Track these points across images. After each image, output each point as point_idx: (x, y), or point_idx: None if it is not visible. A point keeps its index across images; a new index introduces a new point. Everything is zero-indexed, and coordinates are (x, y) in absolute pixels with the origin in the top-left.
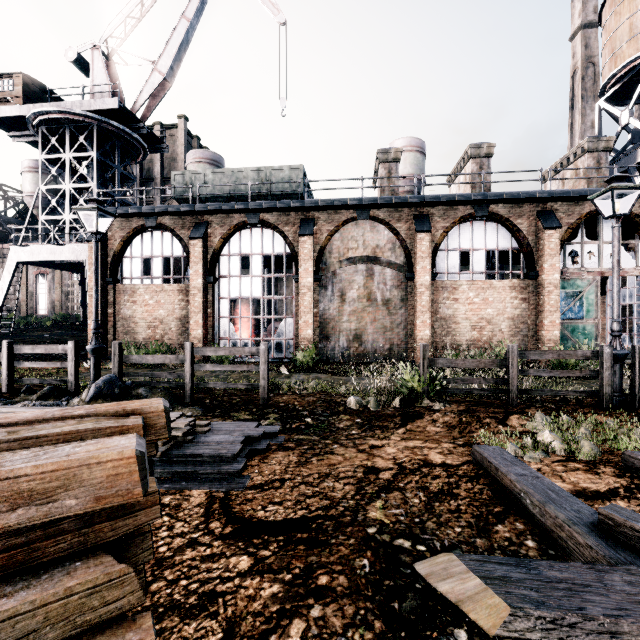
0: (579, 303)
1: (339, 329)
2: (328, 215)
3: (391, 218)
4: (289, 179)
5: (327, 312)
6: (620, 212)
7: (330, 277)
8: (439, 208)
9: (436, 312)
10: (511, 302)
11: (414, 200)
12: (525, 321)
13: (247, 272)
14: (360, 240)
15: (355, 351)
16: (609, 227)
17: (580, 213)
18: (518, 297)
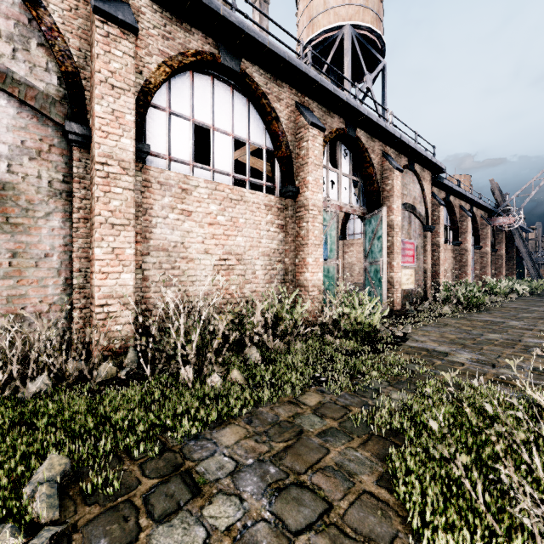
0: (325, 240)
1: None
2: None
3: None
4: None
5: None
6: (357, 141)
7: None
8: (154, 6)
9: (147, 234)
10: (267, 229)
11: None
12: (282, 259)
13: None
14: None
15: None
16: (344, 158)
17: (331, 126)
18: (275, 222)
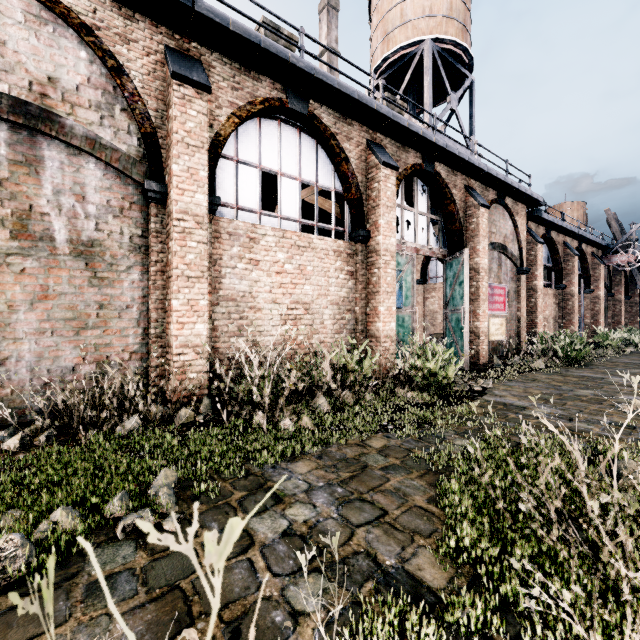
0: (399, 286)
1: None
2: None
3: (100, 21)
4: None
5: None
6: (436, 176)
7: None
8: (224, 59)
9: (217, 284)
10: (336, 276)
11: None
12: (352, 308)
13: None
14: None
15: None
16: (422, 195)
17: (406, 162)
18: (344, 269)
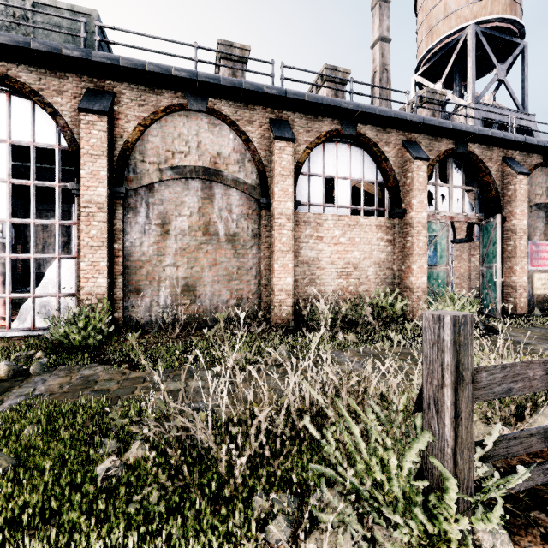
0: (434, 248)
1: (159, 277)
2: (139, 92)
3: (239, 116)
4: (71, 27)
5: (138, 250)
6: (469, 155)
7: (143, 194)
8: (301, 115)
9: (297, 254)
10: (378, 244)
11: (272, 91)
12: (391, 266)
13: (45, 207)
14: (193, 141)
15: (185, 310)
16: (456, 171)
17: (439, 150)
18: (384, 238)
